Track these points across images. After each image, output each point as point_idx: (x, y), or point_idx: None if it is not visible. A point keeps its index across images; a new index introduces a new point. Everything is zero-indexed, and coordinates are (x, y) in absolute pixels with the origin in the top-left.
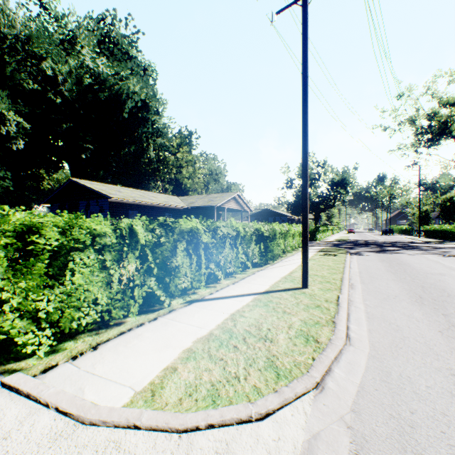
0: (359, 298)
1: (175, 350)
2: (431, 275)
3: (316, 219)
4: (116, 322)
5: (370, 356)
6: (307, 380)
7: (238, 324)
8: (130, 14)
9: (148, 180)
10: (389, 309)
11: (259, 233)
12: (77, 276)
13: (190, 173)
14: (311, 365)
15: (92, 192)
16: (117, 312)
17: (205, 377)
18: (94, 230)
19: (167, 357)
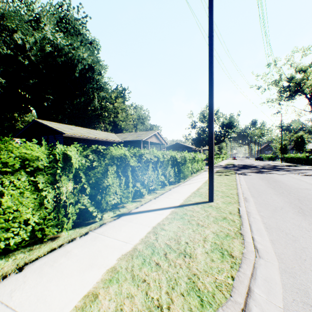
0: (254, 210)
1: (100, 269)
2: (301, 190)
3: None
4: (51, 236)
5: (281, 270)
6: (232, 309)
7: (159, 238)
8: (81, 3)
9: (94, 122)
10: (281, 220)
11: (174, 159)
12: (5, 198)
13: (124, 118)
14: (232, 286)
15: (51, 129)
16: (50, 229)
17: (126, 308)
18: (26, 155)
19: (90, 280)
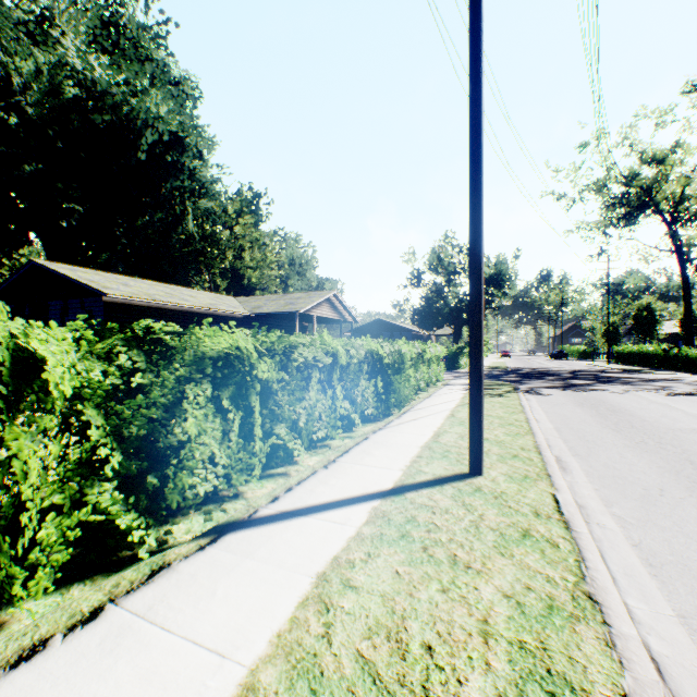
0: (594, 499)
1: None
2: (684, 434)
3: (457, 335)
4: None
5: None
6: None
7: (337, 628)
8: None
9: (186, 271)
10: (677, 531)
11: (375, 359)
12: None
13: (258, 261)
14: None
15: (73, 284)
16: None
17: None
18: None
19: None
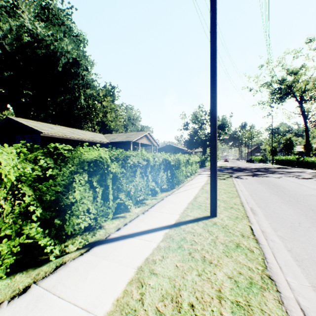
0: (269, 228)
1: None
2: (308, 196)
3: (204, 152)
4: None
5: None
6: None
7: (147, 295)
8: None
9: (81, 122)
10: (308, 243)
11: (167, 162)
12: None
13: (114, 118)
14: None
15: (27, 128)
16: None
17: None
18: None
19: None
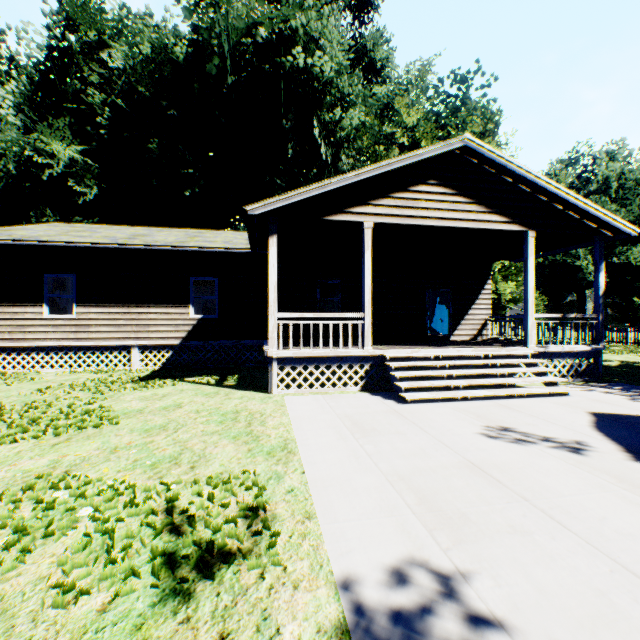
0: None
1: None
2: None
3: None
4: None
5: None
6: None
7: None
8: None
9: None
10: None
11: None
12: None
13: None
14: None
15: None
16: None
17: None
18: None
19: None
